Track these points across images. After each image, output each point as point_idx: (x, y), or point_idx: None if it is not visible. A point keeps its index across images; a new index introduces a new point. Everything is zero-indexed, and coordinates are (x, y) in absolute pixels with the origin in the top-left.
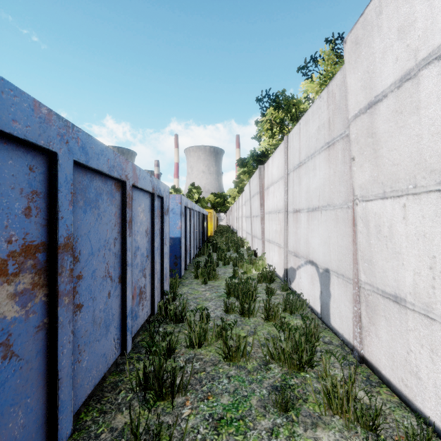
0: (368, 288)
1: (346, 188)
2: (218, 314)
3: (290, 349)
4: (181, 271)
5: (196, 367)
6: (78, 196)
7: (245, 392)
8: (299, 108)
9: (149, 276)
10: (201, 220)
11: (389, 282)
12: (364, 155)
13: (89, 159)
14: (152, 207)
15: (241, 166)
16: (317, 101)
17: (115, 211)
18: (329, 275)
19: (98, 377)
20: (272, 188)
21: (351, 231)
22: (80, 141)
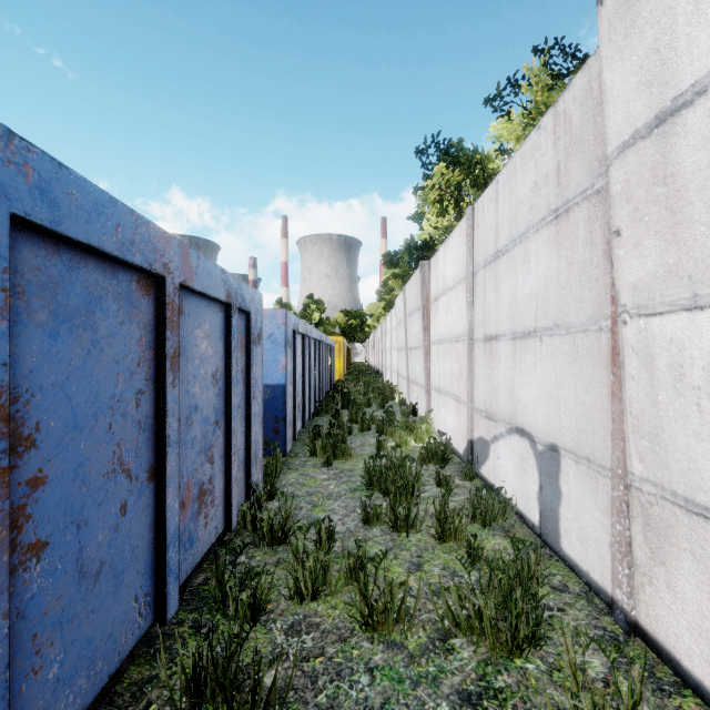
0: (649, 490)
1: (597, 293)
2: (351, 526)
3: (493, 610)
4: (286, 443)
5: (305, 645)
6: (34, 300)
7: (405, 708)
8: (486, 169)
9: (220, 460)
10: (323, 355)
11: (705, 484)
12: (643, 223)
13: (63, 218)
14: (227, 330)
15: (390, 265)
16: (532, 136)
17: (139, 336)
18: (558, 458)
19: (92, 688)
20: (444, 299)
21: (608, 375)
22: (35, 174)
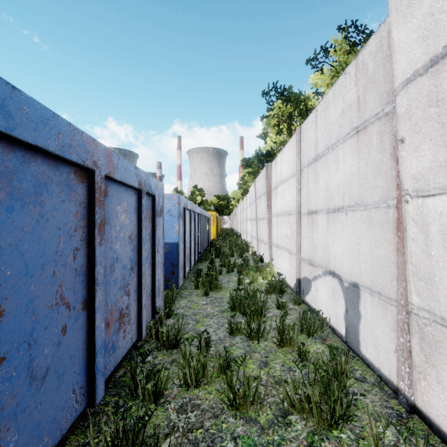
0: (424, 315)
1: (386, 182)
2: (221, 336)
3: (317, 396)
4: (179, 280)
5: (190, 420)
6: None
7: None
8: (307, 105)
9: (134, 293)
10: (203, 223)
11: None
12: (421, 133)
13: (16, 126)
14: (139, 207)
15: (245, 166)
16: (340, 79)
17: (76, 211)
18: (359, 292)
19: None
20: (281, 187)
21: (394, 237)
22: None
